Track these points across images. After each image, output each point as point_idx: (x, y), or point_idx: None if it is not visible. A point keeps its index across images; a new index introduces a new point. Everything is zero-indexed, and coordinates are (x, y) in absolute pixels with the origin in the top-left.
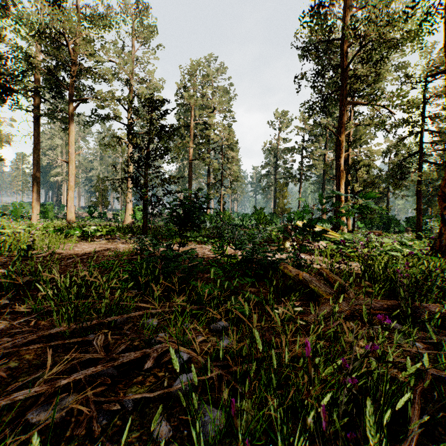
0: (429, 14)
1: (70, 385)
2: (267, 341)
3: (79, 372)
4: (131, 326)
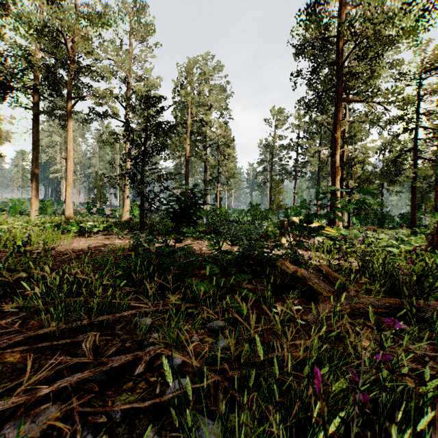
0: (425, 10)
1: (55, 392)
2: (266, 342)
3: (64, 379)
4: (123, 325)
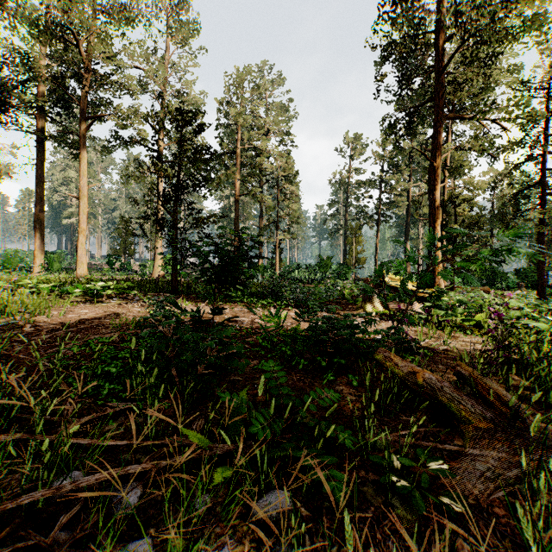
0: None
1: None
2: None
3: None
4: (81, 507)
